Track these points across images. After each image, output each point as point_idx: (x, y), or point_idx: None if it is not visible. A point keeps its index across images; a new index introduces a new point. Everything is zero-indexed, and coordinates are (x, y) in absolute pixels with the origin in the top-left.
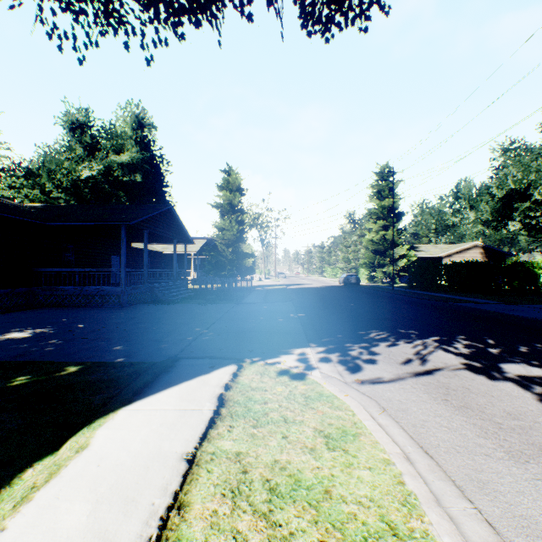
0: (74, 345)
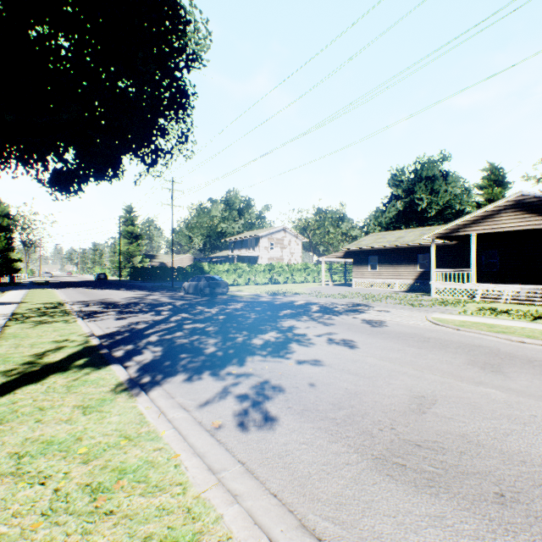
0: None
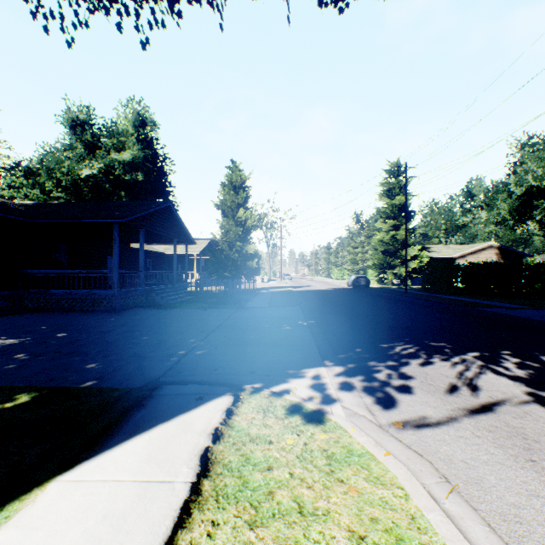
0: (42, 361)
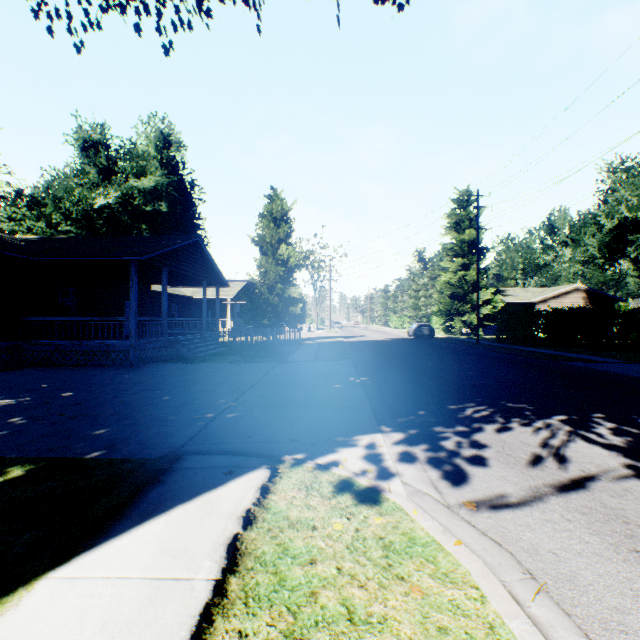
0: (41, 426)
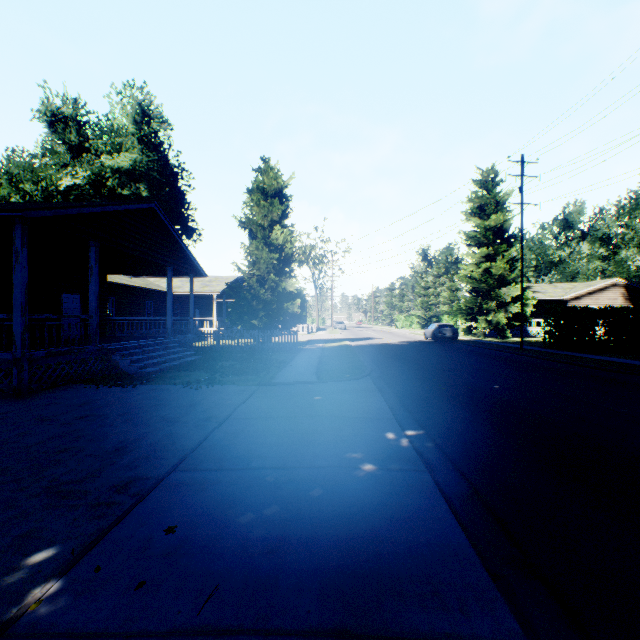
0: None
